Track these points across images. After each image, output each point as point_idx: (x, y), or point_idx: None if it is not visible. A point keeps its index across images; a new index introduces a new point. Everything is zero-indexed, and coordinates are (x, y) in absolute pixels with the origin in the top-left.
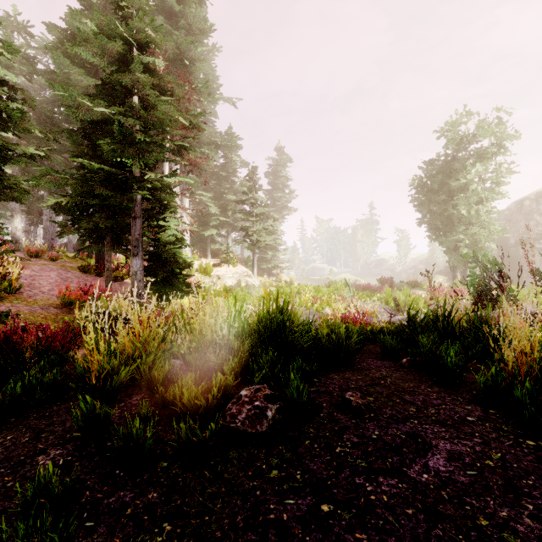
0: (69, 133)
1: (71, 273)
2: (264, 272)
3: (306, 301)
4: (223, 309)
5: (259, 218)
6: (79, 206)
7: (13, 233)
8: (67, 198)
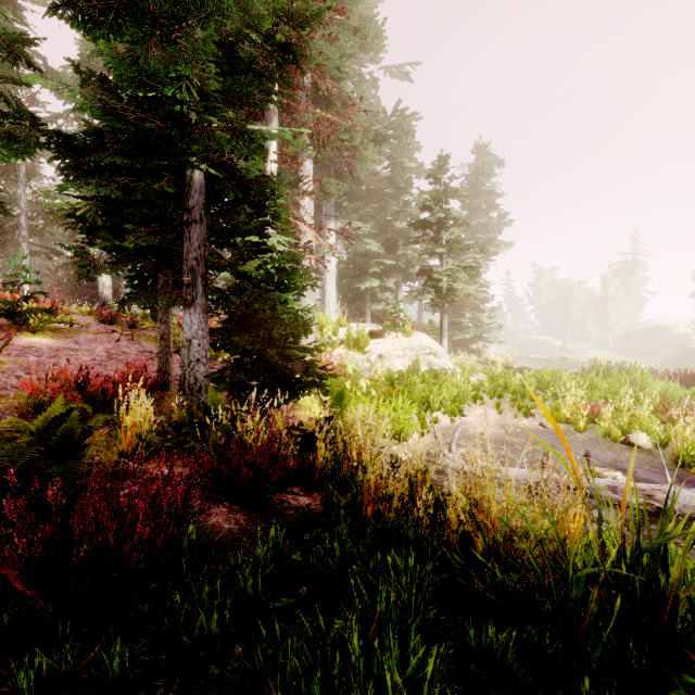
0: (72, 62)
1: (137, 347)
2: (456, 347)
3: (572, 409)
4: (367, 458)
5: (452, 249)
6: (109, 216)
7: (100, 292)
8: (86, 202)
